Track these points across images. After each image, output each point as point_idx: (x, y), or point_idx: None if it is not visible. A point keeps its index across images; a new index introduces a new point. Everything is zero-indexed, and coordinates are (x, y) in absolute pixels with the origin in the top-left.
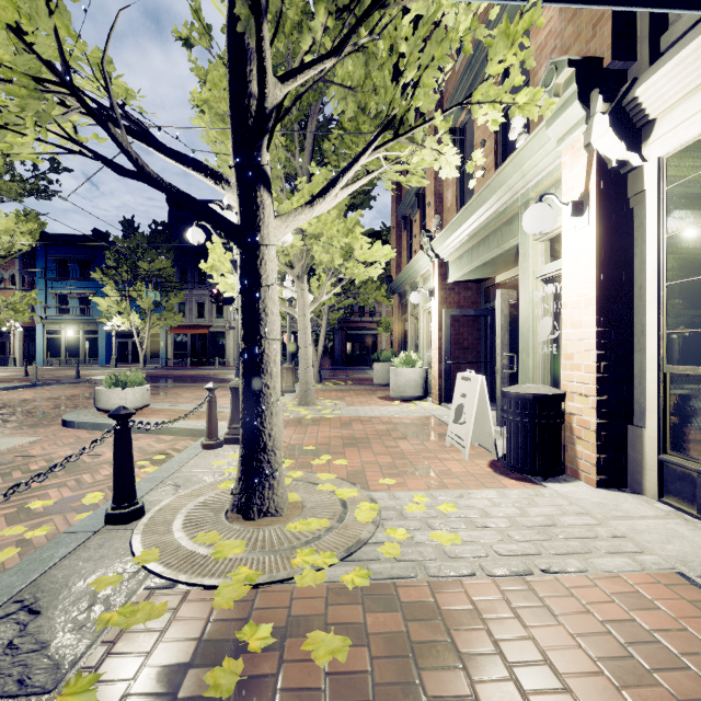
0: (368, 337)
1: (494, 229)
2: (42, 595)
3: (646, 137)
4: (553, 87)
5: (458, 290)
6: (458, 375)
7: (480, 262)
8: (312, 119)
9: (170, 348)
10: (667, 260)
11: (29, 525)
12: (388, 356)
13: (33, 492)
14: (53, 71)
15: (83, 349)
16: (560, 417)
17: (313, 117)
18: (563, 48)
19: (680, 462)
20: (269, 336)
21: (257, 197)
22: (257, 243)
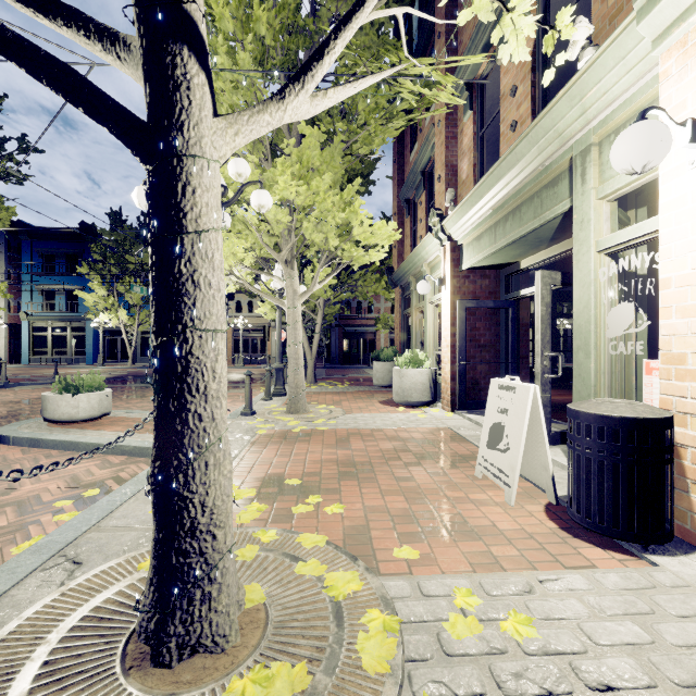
0: (366, 335)
1: (529, 196)
2: None
3: None
4: None
5: (473, 278)
6: (492, 382)
7: (508, 240)
8: None
9: None
10: None
11: None
12: (389, 354)
13: None
14: None
15: (71, 347)
16: (669, 453)
17: None
18: None
19: None
20: (202, 325)
21: (176, 66)
22: (176, 152)
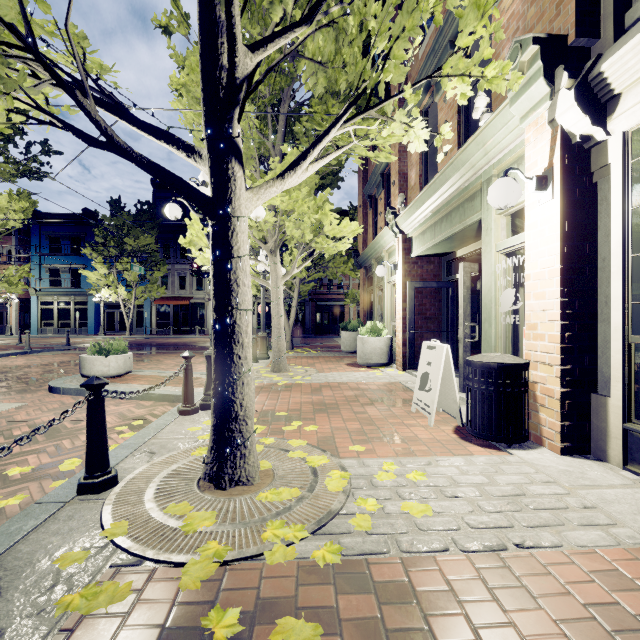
0: (336, 308)
1: (456, 205)
2: (4, 573)
3: (611, 112)
4: (518, 64)
5: (421, 264)
6: (423, 344)
7: (442, 237)
8: (284, 104)
9: (154, 318)
10: (632, 232)
11: (4, 493)
12: (355, 325)
13: (13, 458)
14: (16, 35)
15: (74, 319)
16: (524, 386)
17: (285, 102)
18: (526, 29)
19: None
20: (241, 307)
21: (229, 169)
22: (229, 215)
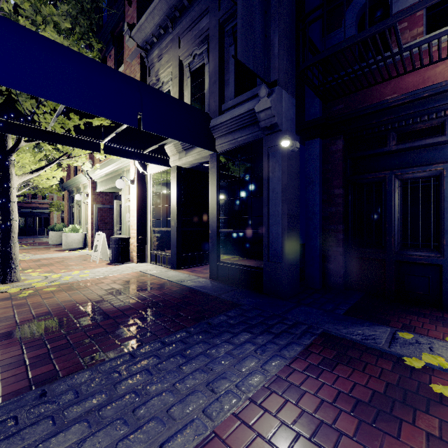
0: (41, 214)
1: (115, 175)
2: None
3: (148, 168)
4: None
5: (102, 196)
6: (96, 233)
7: (110, 187)
8: None
9: None
10: (152, 201)
11: None
12: (60, 227)
13: None
14: None
15: None
16: (128, 244)
17: None
18: None
19: (153, 252)
20: (14, 219)
21: (10, 171)
22: (10, 187)
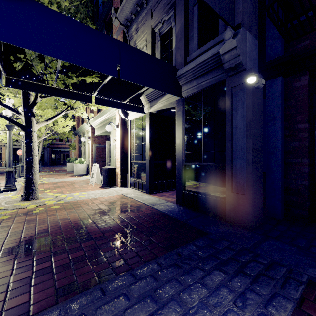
0: (64, 152)
1: (106, 123)
2: None
3: (128, 115)
4: None
5: (99, 138)
6: (93, 165)
7: (103, 131)
8: None
9: None
10: (131, 140)
11: None
12: (73, 160)
13: None
14: None
15: None
16: (114, 173)
17: None
18: None
19: (132, 179)
20: (35, 154)
21: (31, 119)
22: (31, 131)
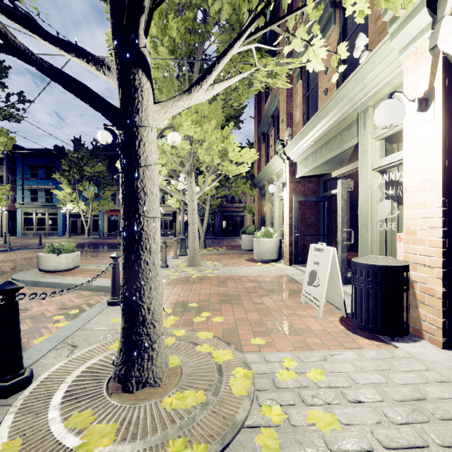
0: (237, 217)
1: (335, 134)
2: None
3: None
4: None
5: (303, 183)
6: (311, 246)
7: (323, 160)
8: (198, 59)
9: (106, 225)
10: None
11: None
12: (252, 230)
13: None
14: None
15: (48, 225)
16: (406, 285)
17: (199, 57)
18: None
19: None
20: (148, 215)
21: (136, 80)
22: (136, 124)
